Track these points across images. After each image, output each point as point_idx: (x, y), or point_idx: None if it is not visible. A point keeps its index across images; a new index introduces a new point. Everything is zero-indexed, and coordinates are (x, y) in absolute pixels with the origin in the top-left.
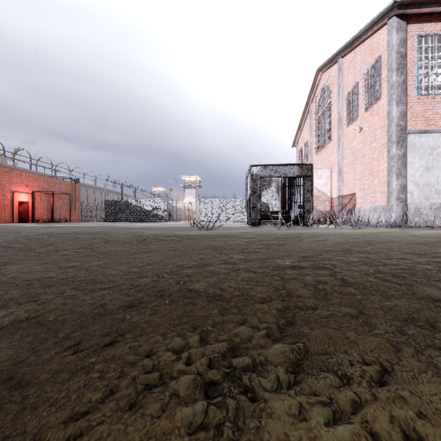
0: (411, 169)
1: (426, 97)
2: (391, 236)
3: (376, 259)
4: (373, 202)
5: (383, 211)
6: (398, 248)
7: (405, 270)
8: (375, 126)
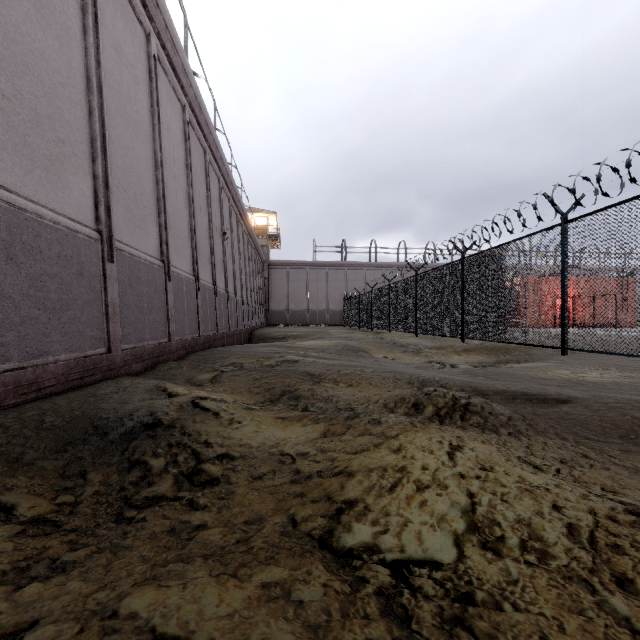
0: None
1: None
2: None
3: None
4: None
5: None
6: None
7: None
8: None
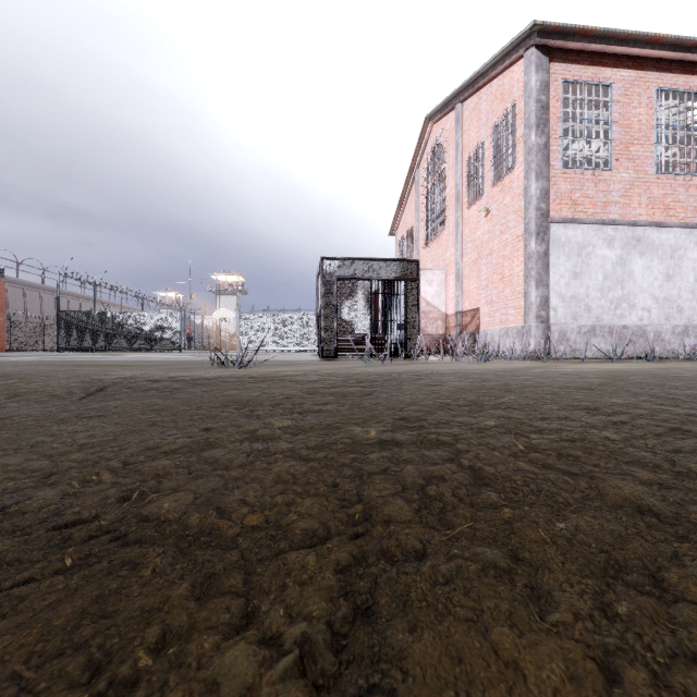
0: (554, 274)
1: (574, 171)
2: (535, 374)
3: (524, 421)
4: (505, 323)
5: (518, 335)
6: (553, 398)
7: (575, 443)
8: (507, 208)
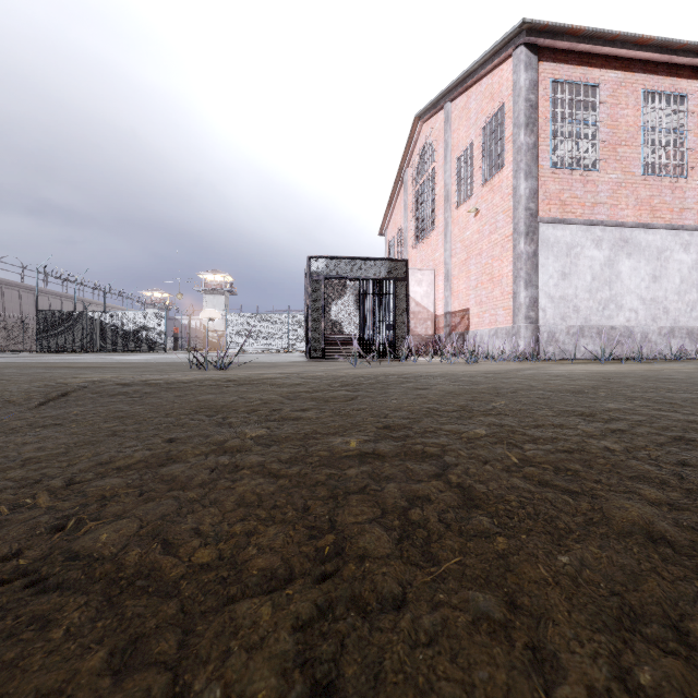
0: (543, 274)
1: (563, 171)
2: (526, 377)
3: (517, 429)
4: (494, 323)
5: (507, 336)
6: (546, 402)
7: (572, 454)
8: (496, 208)
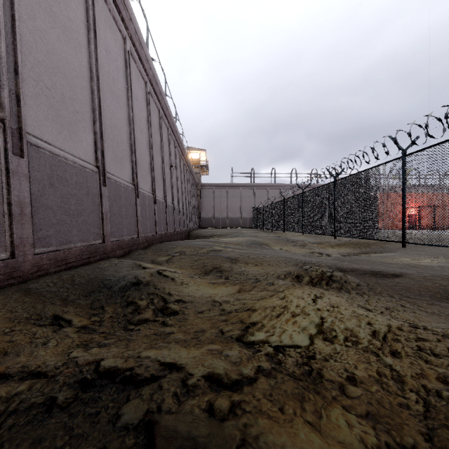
0: None
1: None
2: None
3: None
4: None
5: None
6: None
7: None
8: None
